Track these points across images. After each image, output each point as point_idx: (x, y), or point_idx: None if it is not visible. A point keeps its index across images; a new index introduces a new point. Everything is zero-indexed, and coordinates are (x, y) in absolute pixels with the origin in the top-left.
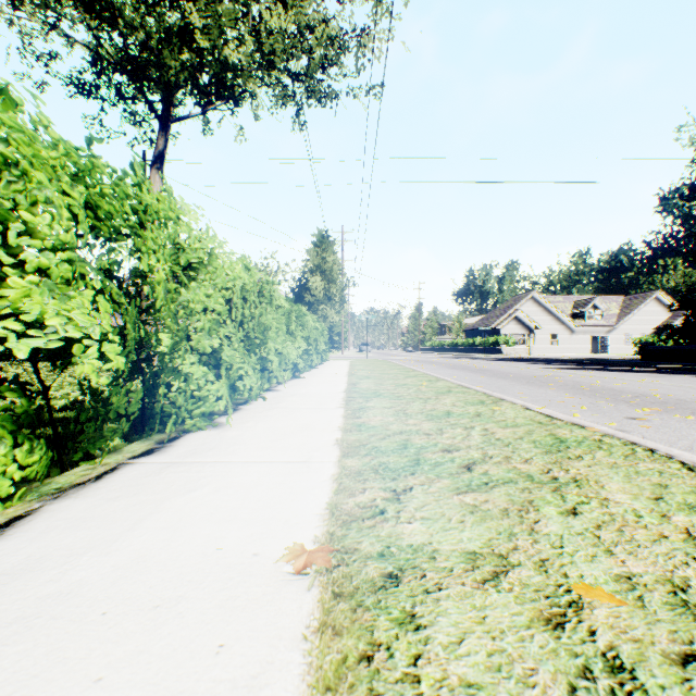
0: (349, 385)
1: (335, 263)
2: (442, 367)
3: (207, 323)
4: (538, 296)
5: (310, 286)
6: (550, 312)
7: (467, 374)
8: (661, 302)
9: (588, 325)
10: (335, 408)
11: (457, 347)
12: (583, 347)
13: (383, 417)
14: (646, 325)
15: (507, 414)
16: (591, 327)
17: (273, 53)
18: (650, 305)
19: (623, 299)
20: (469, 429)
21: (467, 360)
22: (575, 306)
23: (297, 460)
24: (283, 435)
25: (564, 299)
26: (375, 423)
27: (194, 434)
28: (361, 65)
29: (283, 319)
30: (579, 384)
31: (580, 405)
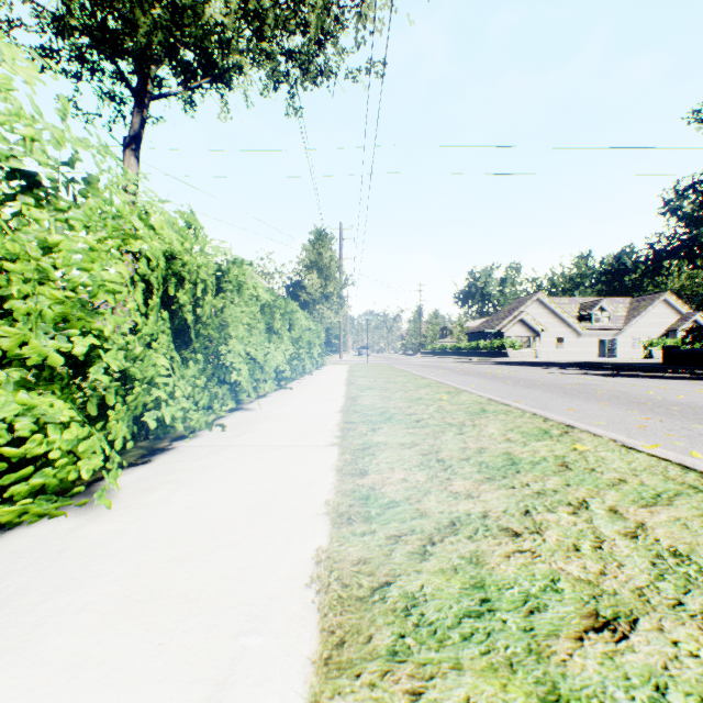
0: (347, 400)
1: (333, 259)
2: (451, 372)
3: (55, 300)
4: (544, 298)
5: (305, 284)
6: (556, 314)
7: (485, 382)
8: (670, 304)
9: (595, 328)
10: (324, 446)
11: (460, 350)
12: (590, 350)
13: (405, 470)
14: (654, 328)
15: (612, 463)
16: (597, 330)
17: (262, 19)
18: (659, 307)
19: (630, 301)
20: (581, 510)
21: (475, 364)
22: (581, 308)
23: (180, 701)
24: (204, 537)
25: (570, 301)
26: (395, 491)
27: (16, 534)
28: (361, 38)
29: (256, 311)
30: (631, 396)
31: (673, 431)
